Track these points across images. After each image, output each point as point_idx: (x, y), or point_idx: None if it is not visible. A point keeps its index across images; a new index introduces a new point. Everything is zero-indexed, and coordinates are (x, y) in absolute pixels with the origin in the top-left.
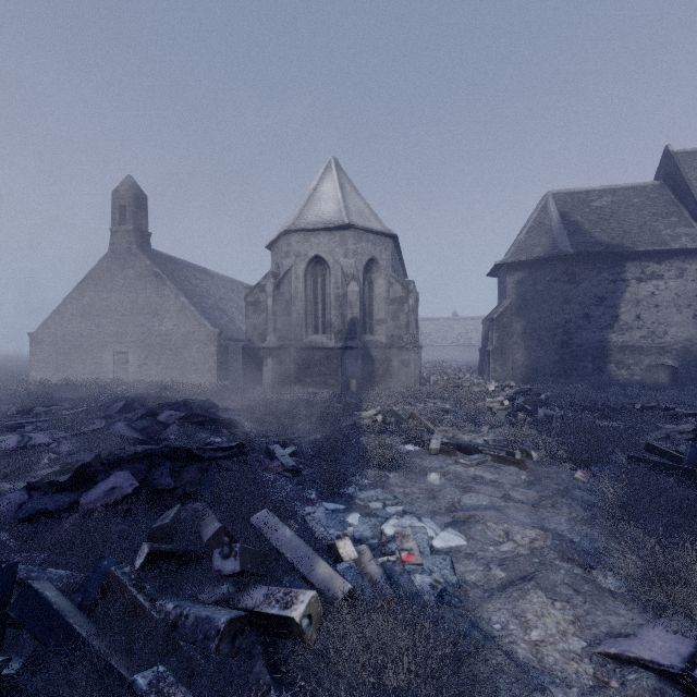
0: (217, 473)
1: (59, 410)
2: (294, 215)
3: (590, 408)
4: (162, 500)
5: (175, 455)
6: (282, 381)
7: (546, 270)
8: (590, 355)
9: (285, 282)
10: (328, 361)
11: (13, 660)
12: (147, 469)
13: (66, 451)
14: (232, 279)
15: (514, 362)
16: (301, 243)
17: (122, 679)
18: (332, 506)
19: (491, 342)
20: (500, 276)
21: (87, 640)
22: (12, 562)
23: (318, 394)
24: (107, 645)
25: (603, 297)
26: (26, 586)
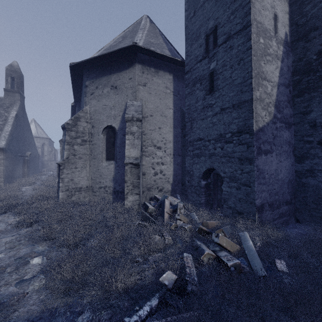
0: None
1: None
2: None
3: None
4: None
5: None
6: None
7: None
8: None
9: None
10: None
11: None
12: None
13: None
14: None
15: None
16: None
17: None
18: None
19: None
20: None
21: None
22: None
23: None
24: None
25: None
26: None
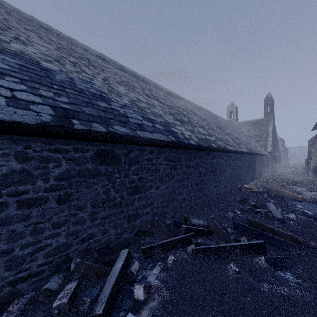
0: None
1: None
2: None
3: None
4: None
5: None
6: None
7: None
8: None
9: None
10: None
11: None
12: None
13: None
14: None
15: None
16: None
17: None
18: None
19: None
20: None
21: None
22: None
23: None
24: None
25: None
26: None
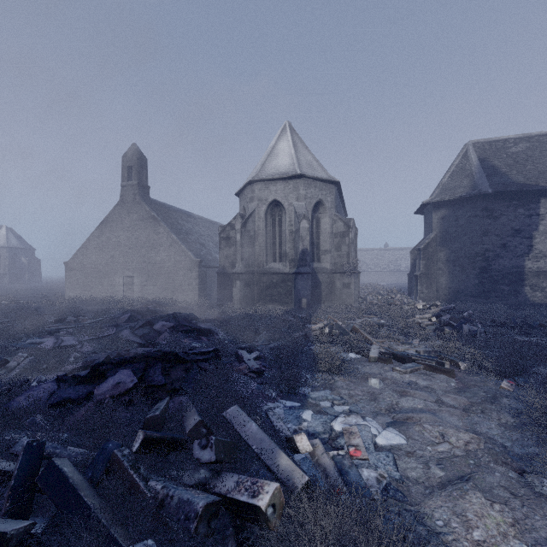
0: (197, 372)
1: (84, 319)
2: (257, 168)
3: (510, 325)
4: (155, 393)
5: (166, 358)
6: (248, 299)
7: (467, 207)
8: (507, 279)
9: (250, 221)
10: (284, 283)
11: (40, 521)
12: (144, 369)
13: (88, 351)
14: (209, 220)
15: (439, 284)
16: (262, 190)
17: (120, 546)
18: (289, 404)
19: (419, 268)
20: (426, 213)
21: (94, 512)
22: (41, 441)
23: (276, 310)
24: (108, 517)
25: (519, 230)
26: (50, 462)
